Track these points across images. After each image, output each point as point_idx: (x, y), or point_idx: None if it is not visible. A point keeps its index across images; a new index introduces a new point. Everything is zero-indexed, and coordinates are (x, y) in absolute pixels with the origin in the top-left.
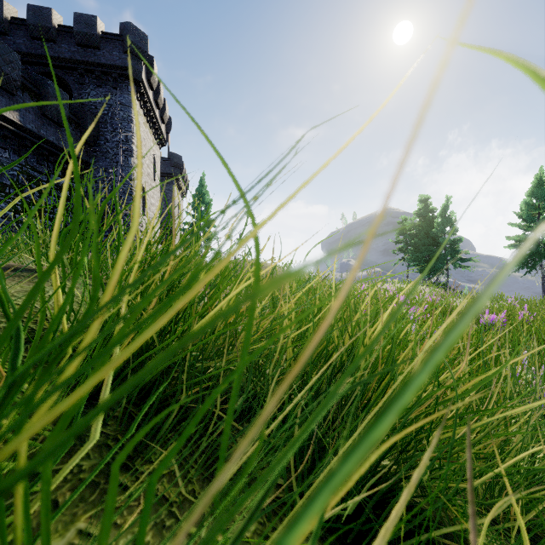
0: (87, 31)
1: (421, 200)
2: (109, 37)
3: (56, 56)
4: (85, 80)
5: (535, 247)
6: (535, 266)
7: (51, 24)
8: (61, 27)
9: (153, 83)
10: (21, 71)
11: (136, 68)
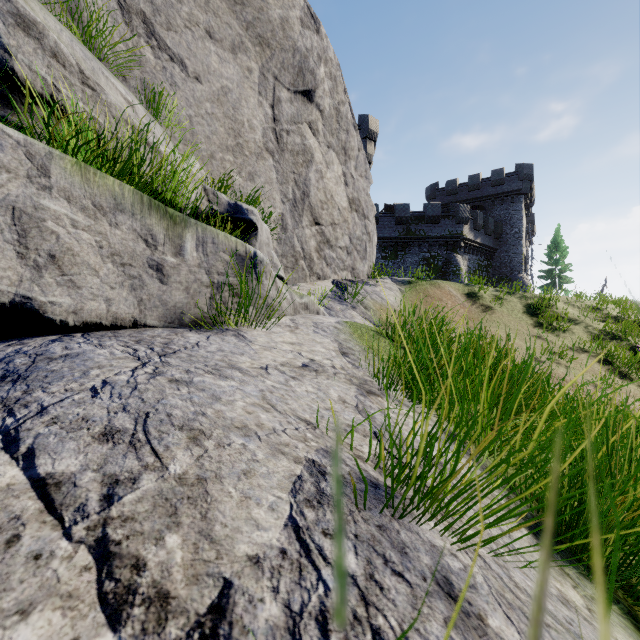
0: (498, 178)
1: None
2: (510, 176)
3: (480, 196)
4: (494, 203)
5: None
6: None
7: (479, 182)
8: (482, 180)
9: (532, 186)
10: None
11: (526, 187)
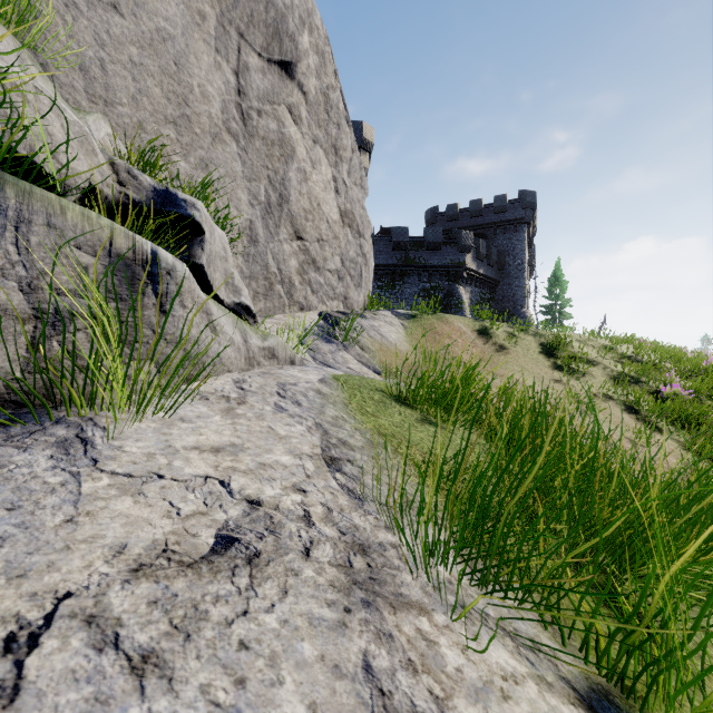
0: (501, 205)
1: None
2: (513, 203)
3: (482, 224)
4: (497, 232)
5: None
6: None
7: (482, 207)
8: (485, 206)
9: (534, 215)
10: None
11: (529, 216)
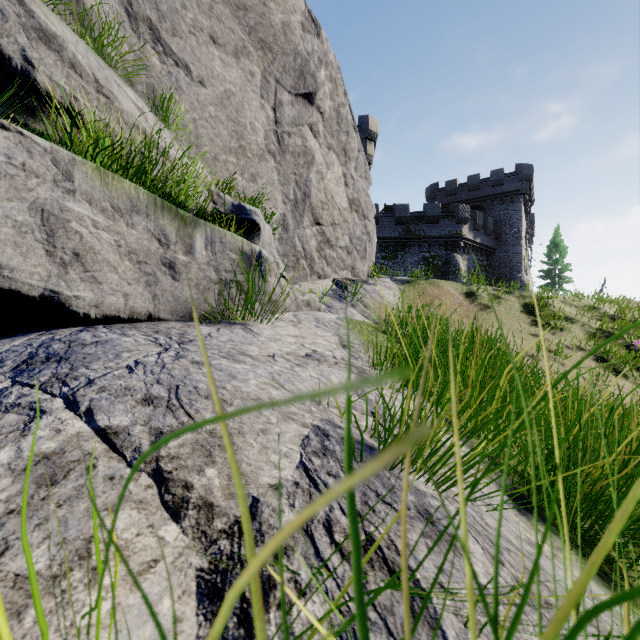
0: (497, 179)
1: None
2: (509, 176)
3: (480, 197)
4: (493, 203)
5: None
6: None
7: (479, 182)
8: (482, 180)
9: (531, 186)
10: None
11: (525, 187)
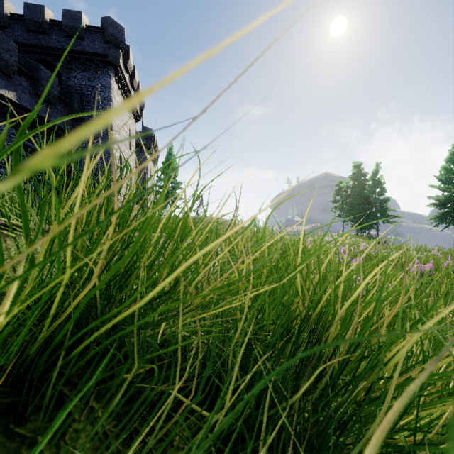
0: (73, 25)
1: (355, 166)
2: (92, 30)
3: (48, 46)
4: (72, 66)
5: (452, 205)
6: (452, 221)
7: (44, 19)
8: (52, 21)
9: (129, 68)
10: (19, 58)
11: (115, 55)
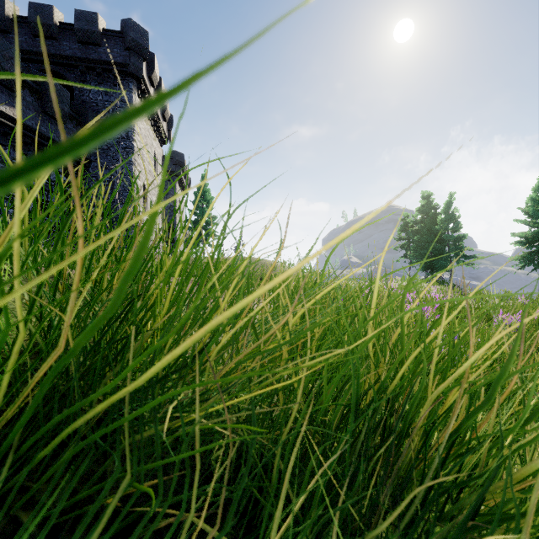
0: (88, 28)
1: (424, 197)
2: (110, 34)
3: (57, 54)
4: (86, 77)
5: None
6: None
7: (52, 21)
8: (62, 25)
9: (154, 80)
10: (23, 68)
11: (137, 65)
